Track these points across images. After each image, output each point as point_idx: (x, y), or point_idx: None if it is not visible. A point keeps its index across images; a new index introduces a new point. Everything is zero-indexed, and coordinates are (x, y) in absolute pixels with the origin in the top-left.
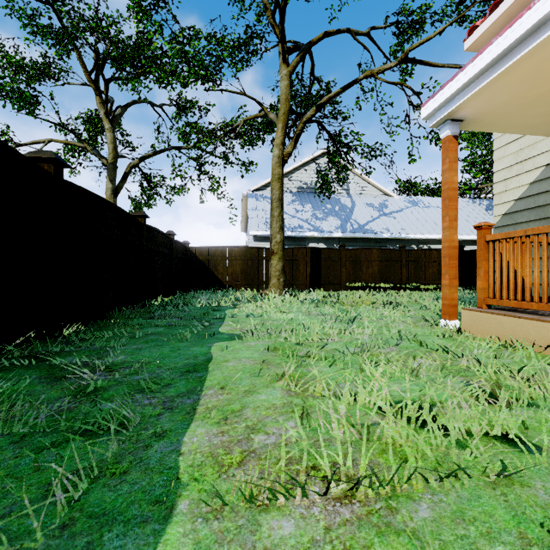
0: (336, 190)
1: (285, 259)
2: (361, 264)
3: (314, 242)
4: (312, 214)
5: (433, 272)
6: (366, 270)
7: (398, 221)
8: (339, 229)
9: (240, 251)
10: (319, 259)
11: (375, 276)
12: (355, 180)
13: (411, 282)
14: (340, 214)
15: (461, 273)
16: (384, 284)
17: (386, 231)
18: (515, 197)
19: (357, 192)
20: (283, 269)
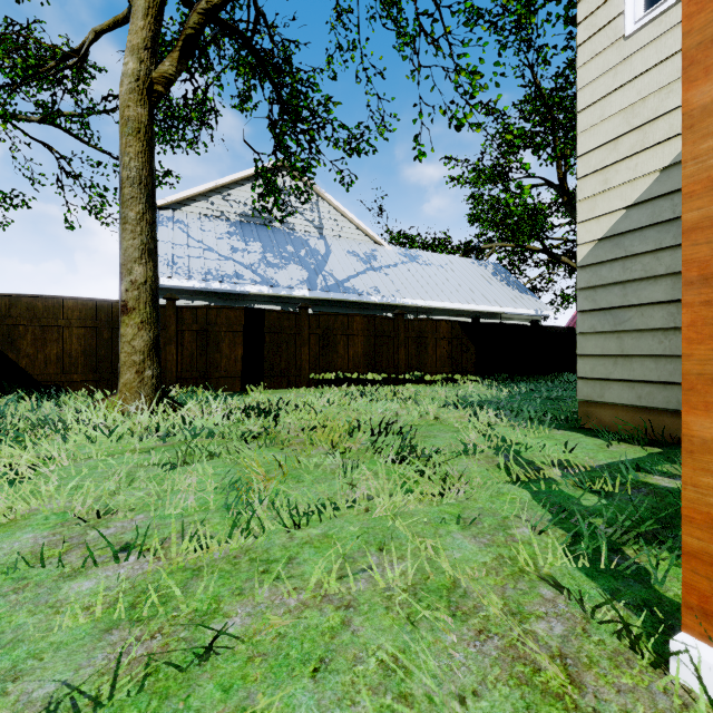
0: (303, 226)
1: (191, 329)
2: (336, 340)
3: (262, 304)
4: (261, 257)
5: (442, 355)
6: (344, 350)
7: (391, 279)
8: (304, 283)
9: (80, 308)
10: (260, 329)
11: (358, 361)
12: (331, 215)
13: (412, 370)
14: (308, 262)
15: (476, 356)
16: (373, 375)
17: (375, 292)
18: (626, 201)
19: (334, 233)
20: (153, 347)
